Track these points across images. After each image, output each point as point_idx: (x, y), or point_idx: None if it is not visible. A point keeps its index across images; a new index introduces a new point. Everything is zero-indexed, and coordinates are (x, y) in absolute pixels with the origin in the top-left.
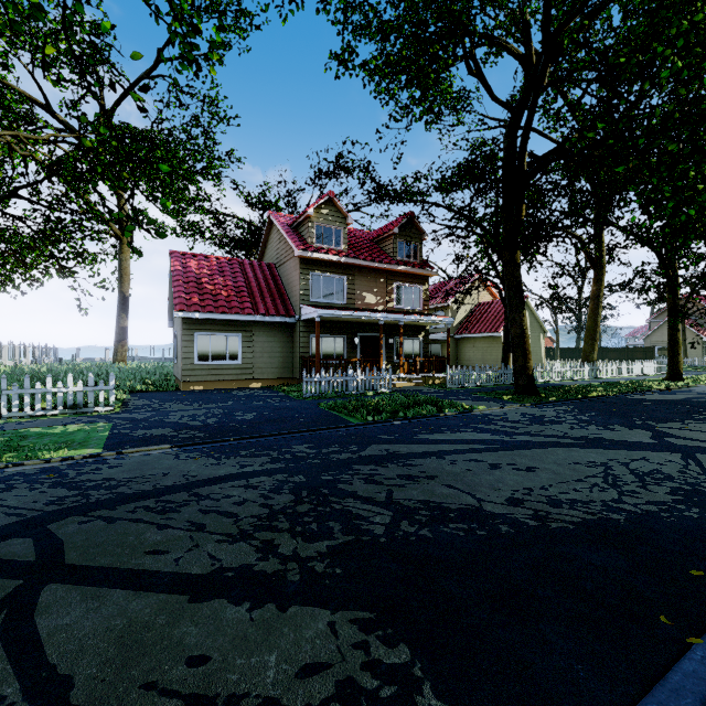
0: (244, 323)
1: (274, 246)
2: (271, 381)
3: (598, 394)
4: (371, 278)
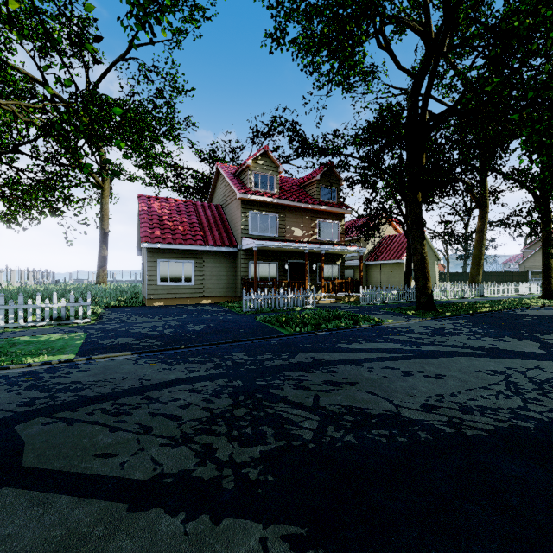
0: (196, 252)
1: (220, 191)
2: (218, 298)
3: (486, 310)
4: (298, 216)
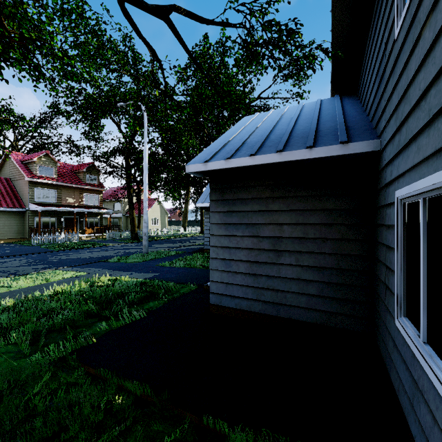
0: None
1: (9, 169)
2: (10, 240)
3: (161, 239)
4: (71, 191)
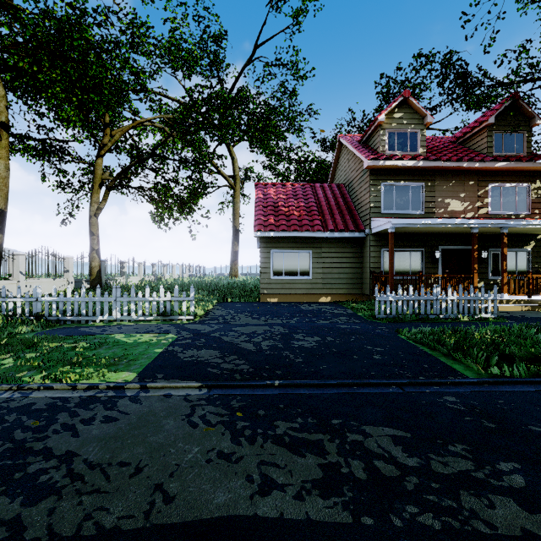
0: (314, 240)
1: (343, 167)
2: (340, 296)
3: None
4: (456, 182)
